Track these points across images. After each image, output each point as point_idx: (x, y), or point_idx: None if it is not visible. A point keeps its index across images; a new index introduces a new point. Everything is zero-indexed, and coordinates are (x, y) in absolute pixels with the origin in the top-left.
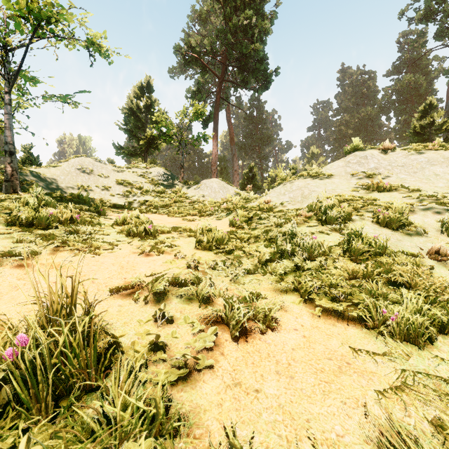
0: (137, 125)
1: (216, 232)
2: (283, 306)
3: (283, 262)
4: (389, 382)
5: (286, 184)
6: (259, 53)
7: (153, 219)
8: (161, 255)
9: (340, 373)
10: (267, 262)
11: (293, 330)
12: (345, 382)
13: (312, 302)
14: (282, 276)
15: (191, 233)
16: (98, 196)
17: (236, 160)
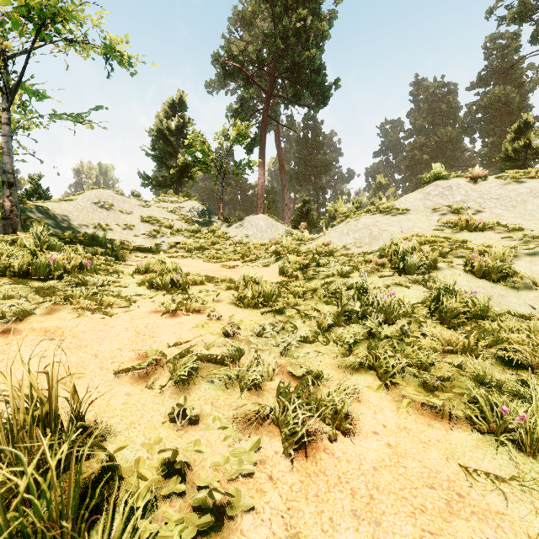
0: (167, 151)
1: (262, 284)
2: (354, 394)
3: (351, 325)
4: (528, 533)
5: (350, 222)
6: (315, 62)
7: (185, 265)
8: (190, 315)
9: (451, 515)
10: (330, 326)
11: (372, 434)
12: (461, 532)
13: (395, 387)
14: (350, 346)
15: (231, 284)
16: (119, 236)
17: (286, 192)
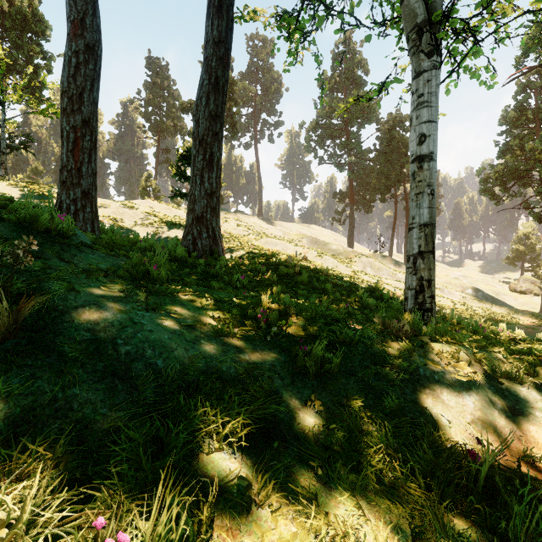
0: None
1: None
2: None
3: None
4: None
5: None
6: (45, 87)
7: None
8: None
9: None
10: None
11: None
12: None
13: None
14: None
15: None
16: None
17: None
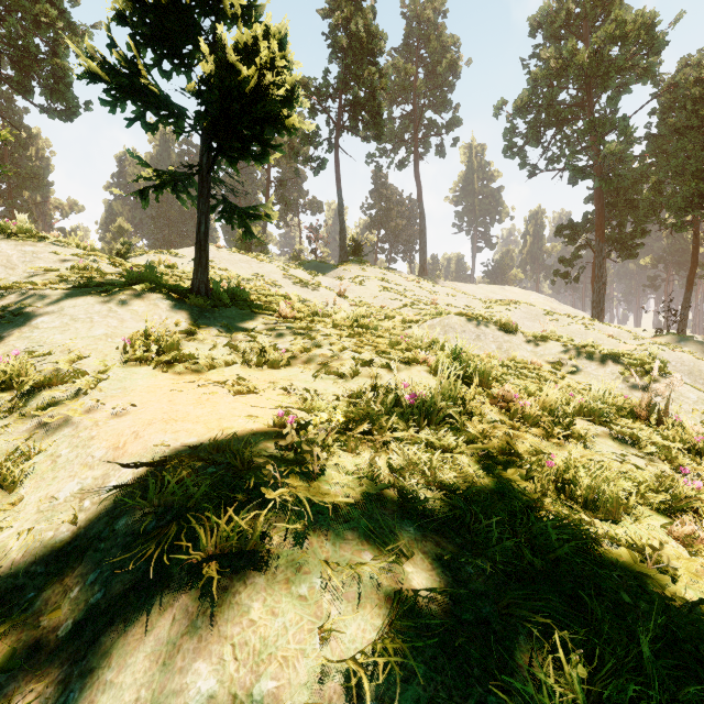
0: None
1: None
2: None
3: None
4: None
5: (151, 256)
6: (68, 76)
7: None
8: None
9: None
10: None
11: None
12: None
13: None
14: None
15: None
16: None
17: None
